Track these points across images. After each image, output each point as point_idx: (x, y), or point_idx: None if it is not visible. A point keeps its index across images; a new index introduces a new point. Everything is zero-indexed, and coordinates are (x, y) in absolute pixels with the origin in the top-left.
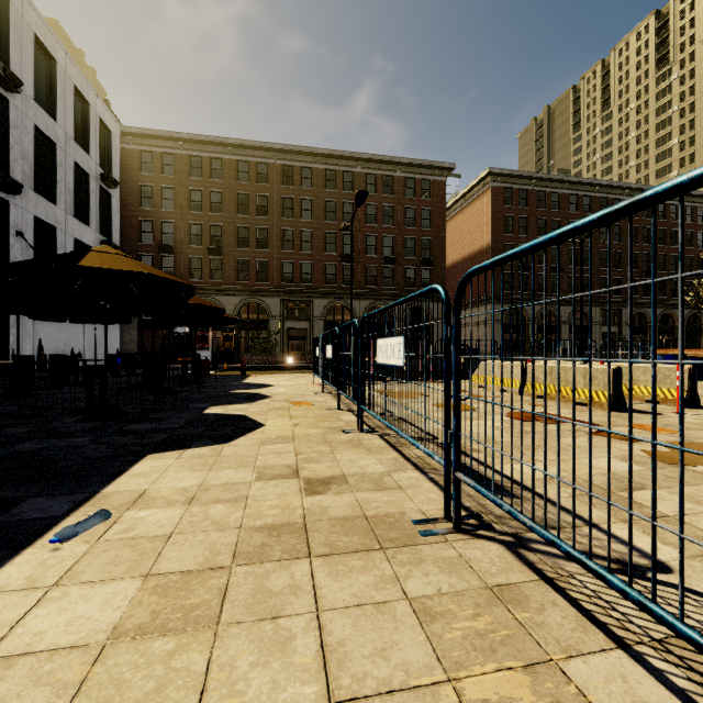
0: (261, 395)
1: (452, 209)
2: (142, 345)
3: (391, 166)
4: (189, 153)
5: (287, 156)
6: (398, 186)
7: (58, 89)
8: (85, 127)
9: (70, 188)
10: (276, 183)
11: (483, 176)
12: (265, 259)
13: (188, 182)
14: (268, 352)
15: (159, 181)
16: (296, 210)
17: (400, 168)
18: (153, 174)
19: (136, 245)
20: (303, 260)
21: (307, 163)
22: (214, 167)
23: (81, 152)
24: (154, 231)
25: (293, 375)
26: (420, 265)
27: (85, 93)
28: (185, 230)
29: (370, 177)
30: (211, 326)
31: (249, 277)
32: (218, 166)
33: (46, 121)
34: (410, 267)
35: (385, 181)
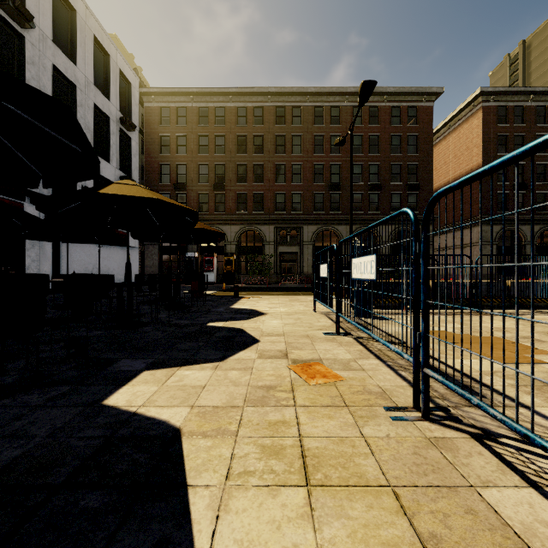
0: (245, 337)
1: (434, 137)
2: (162, 268)
3: (377, 97)
4: (198, 105)
5: (279, 98)
6: (383, 115)
7: (78, 37)
8: (106, 77)
9: (90, 127)
10: (270, 124)
11: (473, 97)
12: (260, 192)
13: (197, 130)
14: (263, 273)
15: (175, 131)
16: (287, 146)
17: (386, 98)
18: (170, 125)
19: (157, 185)
20: (294, 191)
21: (297, 102)
22: (218, 115)
23: (102, 96)
24: (170, 173)
25: (287, 297)
26: (406, 189)
27: (105, 45)
28: (194, 170)
29: (356, 110)
30: (215, 252)
31: (247, 208)
32: (221, 114)
33: (65, 63)
34: (396, 192)
35: (369, 114)
